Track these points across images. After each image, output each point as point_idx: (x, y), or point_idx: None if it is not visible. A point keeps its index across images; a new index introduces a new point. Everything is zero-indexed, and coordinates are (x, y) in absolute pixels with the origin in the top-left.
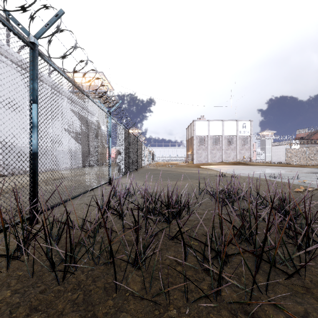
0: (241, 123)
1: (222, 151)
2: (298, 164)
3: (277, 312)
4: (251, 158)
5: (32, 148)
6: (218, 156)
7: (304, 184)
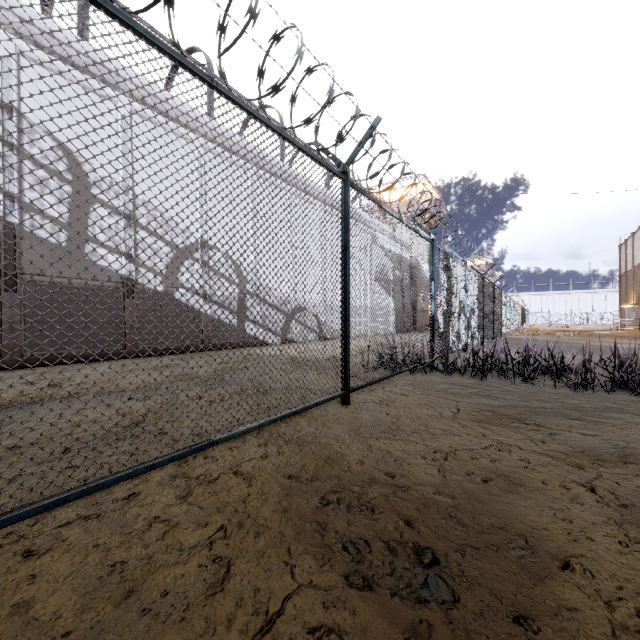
0: None
1: None
2: None
3: (609, 396)
4: None
5: (431, 313)
6: None
7: None
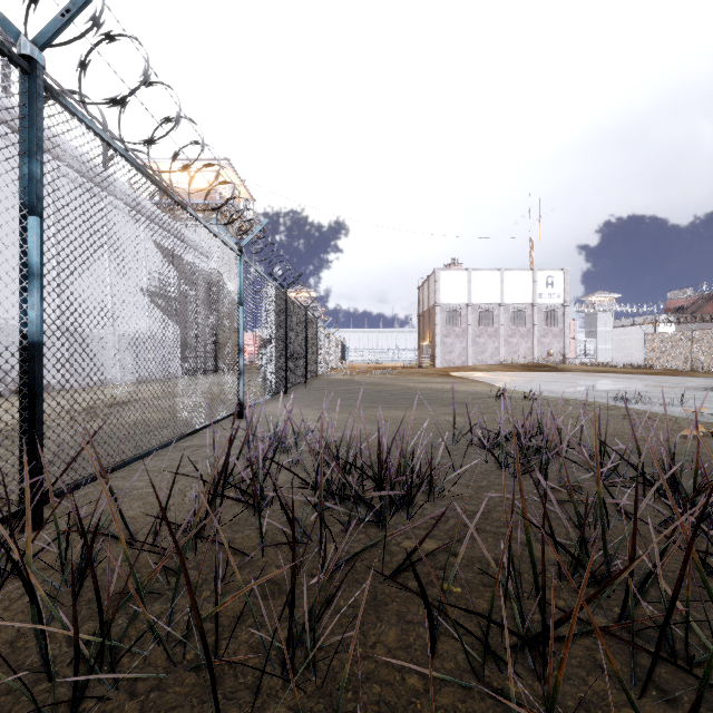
0: (542, 277)
1: (500, 340)
2: (674, 368)
3: None
4: (566, 355)
5: (25, 332)
6: (491, 350)
7: (699, 416)
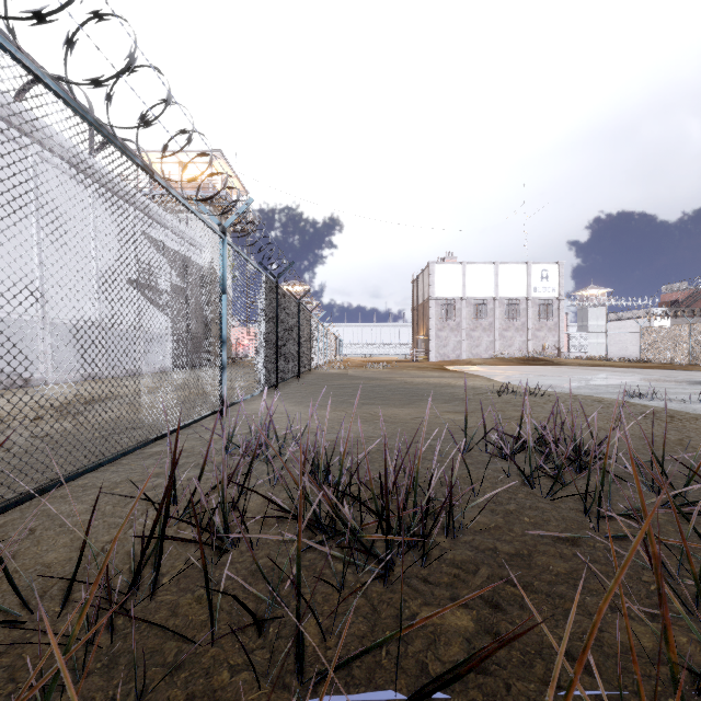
0: (537, 270)
1: (494, 334)
2: (671, 362)
3: None
4: (561, 348)
5: None
6: (485, 344)
7: None
